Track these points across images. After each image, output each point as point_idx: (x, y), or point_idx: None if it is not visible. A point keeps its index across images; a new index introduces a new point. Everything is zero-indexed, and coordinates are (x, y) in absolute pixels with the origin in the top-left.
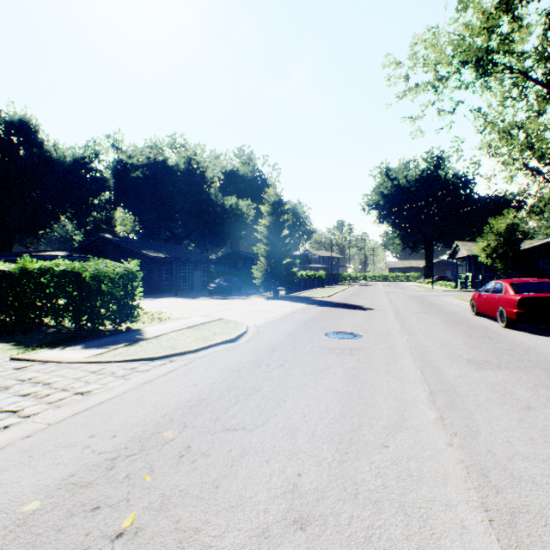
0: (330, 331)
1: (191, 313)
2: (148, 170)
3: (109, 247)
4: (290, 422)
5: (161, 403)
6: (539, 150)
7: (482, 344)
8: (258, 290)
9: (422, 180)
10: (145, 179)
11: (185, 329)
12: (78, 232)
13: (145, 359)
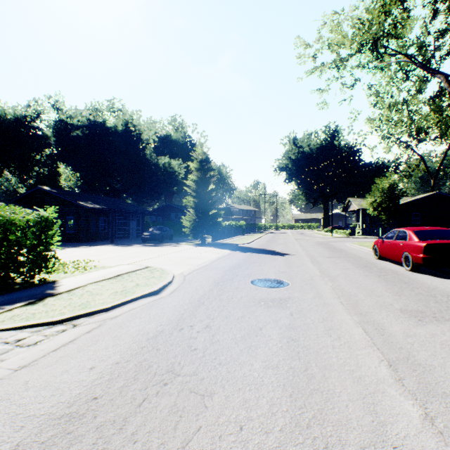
0: (256, 278)
1: (120, 260)
2: (88, 130)
3: (47, 198)
4: (221, 447)
5: (23, 414)
6: (419, 122)
7: (402, 289)
8: (187, 238)
9: (322, 148)
10: (85, 138)
11: (106, 280)
12: (21, 185)
13: (41, 325)
